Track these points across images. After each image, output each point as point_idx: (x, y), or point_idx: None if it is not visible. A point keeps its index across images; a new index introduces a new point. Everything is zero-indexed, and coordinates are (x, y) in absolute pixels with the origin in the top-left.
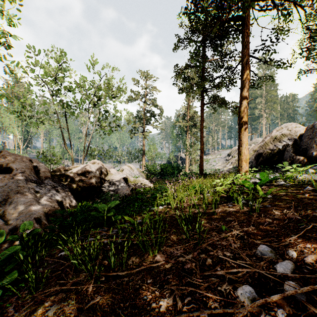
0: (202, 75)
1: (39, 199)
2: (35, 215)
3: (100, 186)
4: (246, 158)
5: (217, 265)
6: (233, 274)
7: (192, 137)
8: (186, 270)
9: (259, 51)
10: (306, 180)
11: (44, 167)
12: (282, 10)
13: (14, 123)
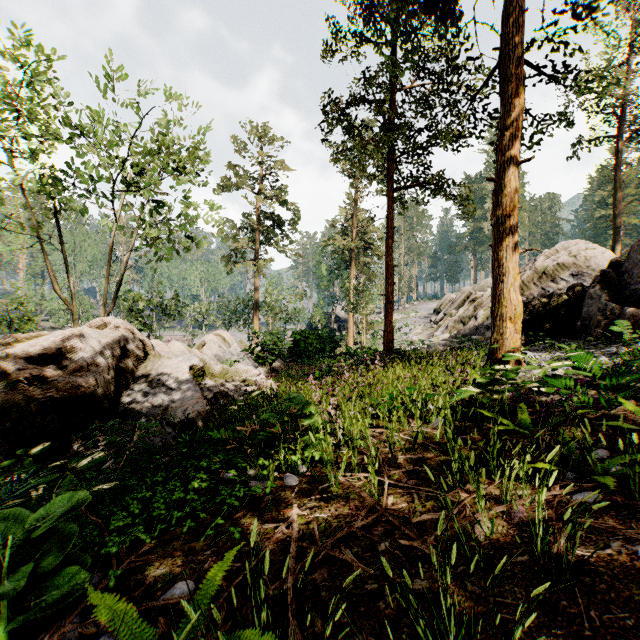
0: (391, 121)
1: None
2: None
3: (120, 392)
4: (515, 311)
5: None
6: None
7: (361, 275)
8: None
9: (539, 46)
10: None
11: None
12: None
13: None
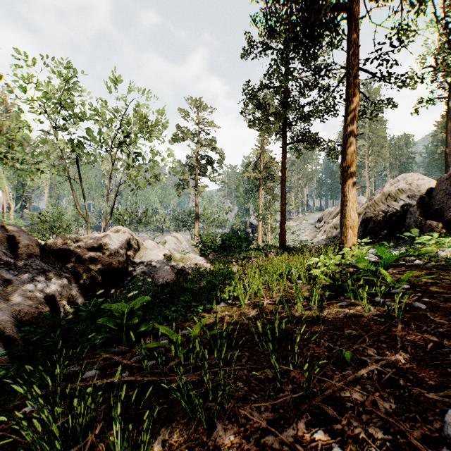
0: (284, 101)
1: (10, 293)
2: None
3: (127, 268)
4: (353, 223)
5: None
6: None
7: (268, 195)
8: None
9: (371, 62)
10: None
11: (28, 237)
12: None
13: (2, 172)
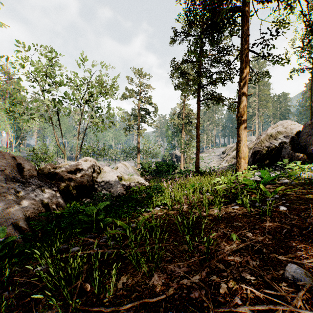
0: (198, 71)
1: (20, 200)
2: (13, 220)
3: (93, 185)
4: (245, 155)
5: (235, 295)
6: (261, 312)
7: (187, 135)
8: (194, 301)
9: (257, 45)
10: (312, 178)
11: (29, 164)
12: (281, 2)
13: (6, 120)
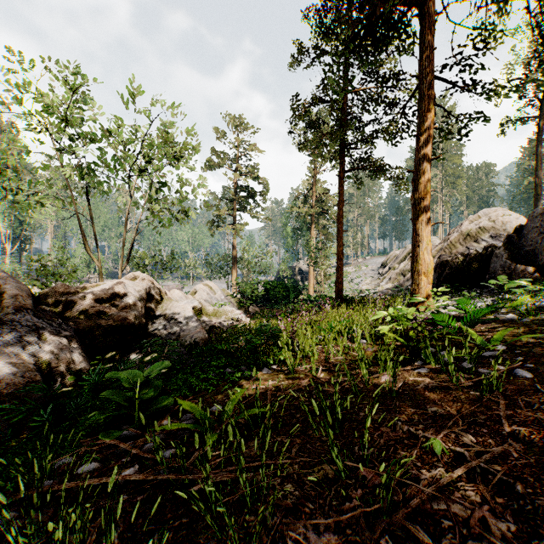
0: (341, 118)
1: None
2: None
3: (147, 324)
4: (428, 268)
5: None
6: None
7: (320, 235)
8: None
9: (449, 69)
10: None
11: (17, 285)
12: None
13: None
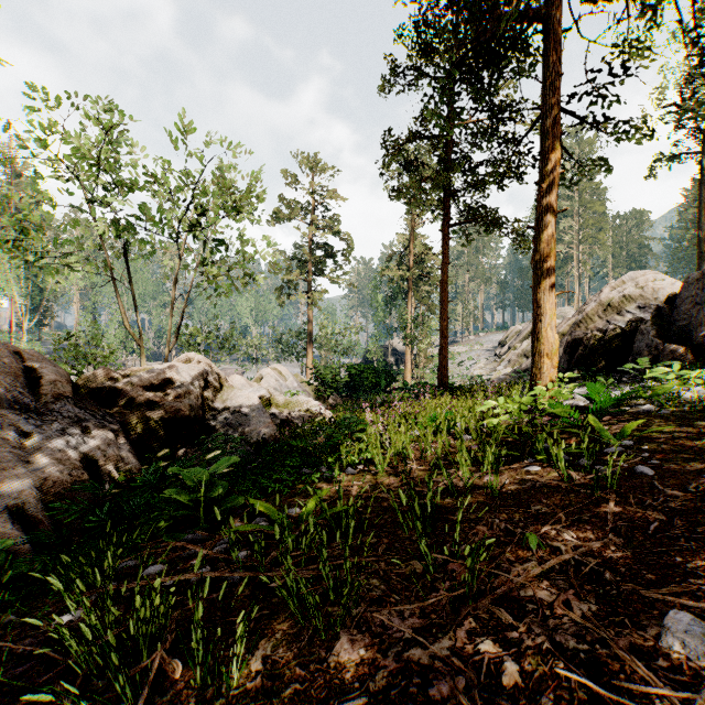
0: (446, 159)
1: (30, 453)
2: (12, 499)
3: (204, 417)
4: (552, 348)
5: (541, 691)
6: None
7: (420, 305)
8: None
9: (580, 99)
10: None
11: (54, 369)
12: (634, 1)
13: (9, 270)
